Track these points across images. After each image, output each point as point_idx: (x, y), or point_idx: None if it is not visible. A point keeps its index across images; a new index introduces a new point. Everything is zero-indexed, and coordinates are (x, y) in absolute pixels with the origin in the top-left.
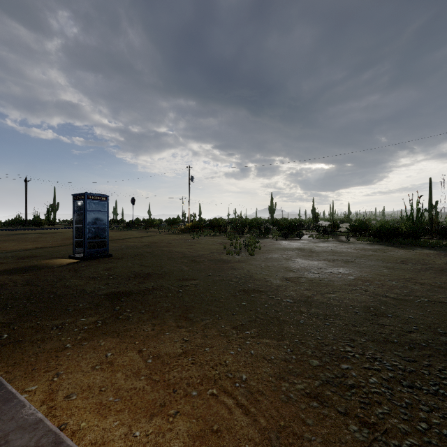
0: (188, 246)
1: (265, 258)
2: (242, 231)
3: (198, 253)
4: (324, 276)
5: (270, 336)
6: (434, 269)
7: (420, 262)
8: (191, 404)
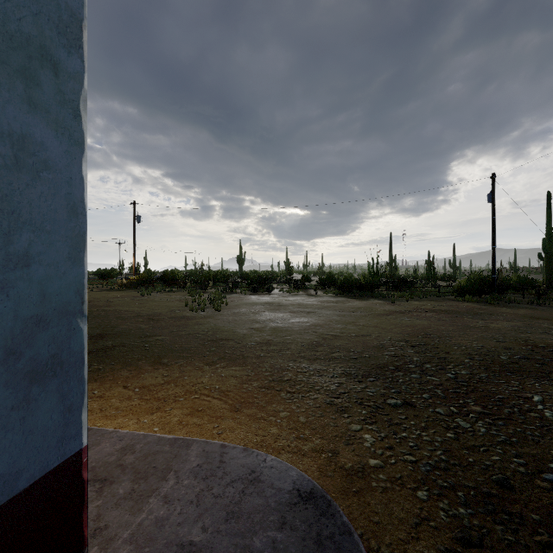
0: (138, 304)
1: (233, 312)
2: (206, 286)
3: (155, 311)
4: (286, 325)
5: (236, 366)
6: (373, 315)
7: (366, 310)
8: (181, 404)
